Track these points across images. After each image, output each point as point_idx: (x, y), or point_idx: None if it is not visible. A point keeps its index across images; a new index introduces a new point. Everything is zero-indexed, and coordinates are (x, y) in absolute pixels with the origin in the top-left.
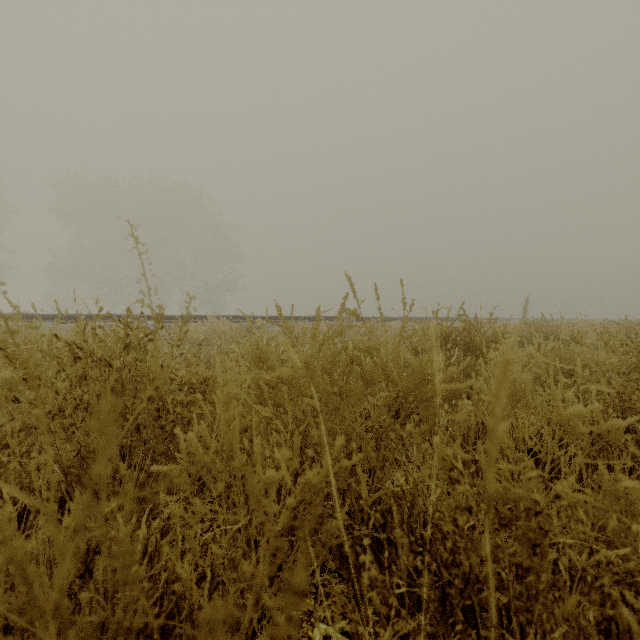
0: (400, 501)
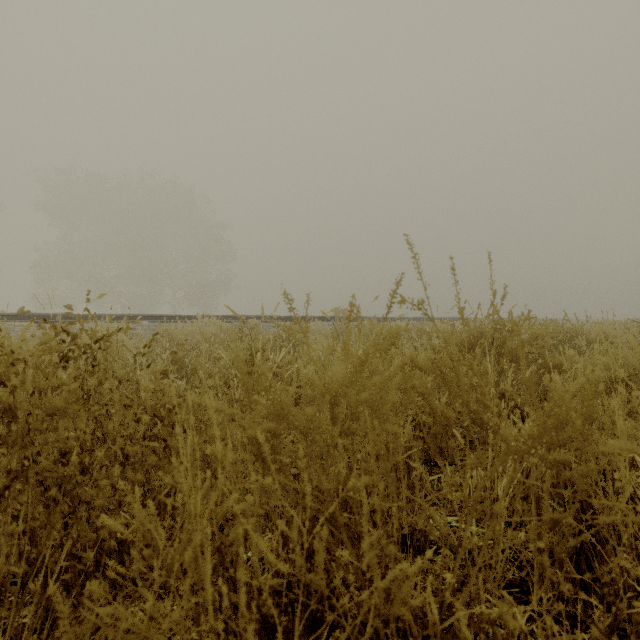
0: None
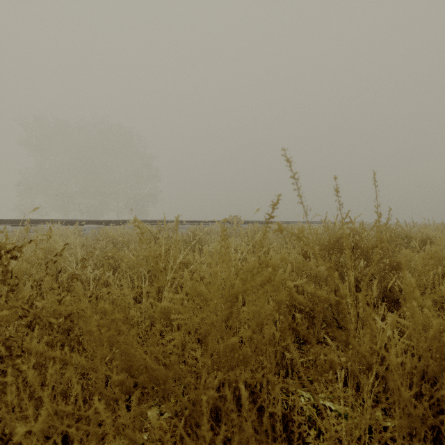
0: None
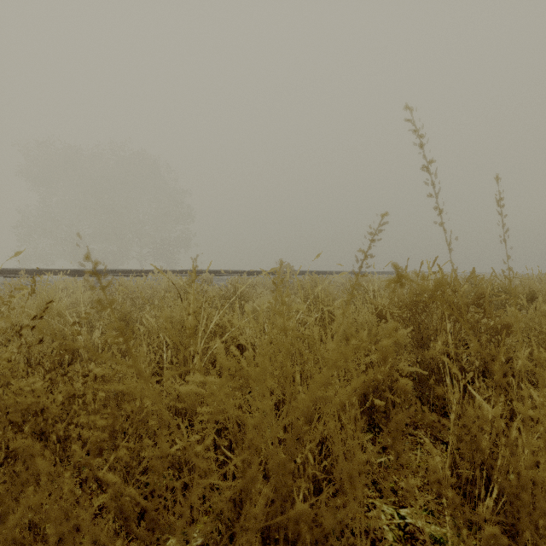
0: None
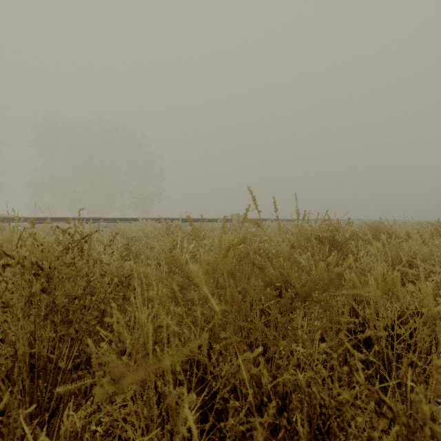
0: (300, 396)
